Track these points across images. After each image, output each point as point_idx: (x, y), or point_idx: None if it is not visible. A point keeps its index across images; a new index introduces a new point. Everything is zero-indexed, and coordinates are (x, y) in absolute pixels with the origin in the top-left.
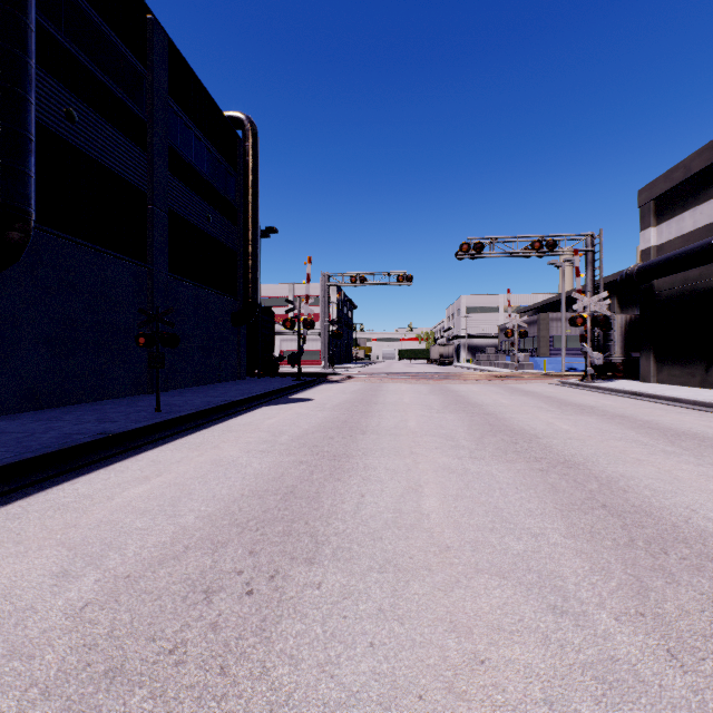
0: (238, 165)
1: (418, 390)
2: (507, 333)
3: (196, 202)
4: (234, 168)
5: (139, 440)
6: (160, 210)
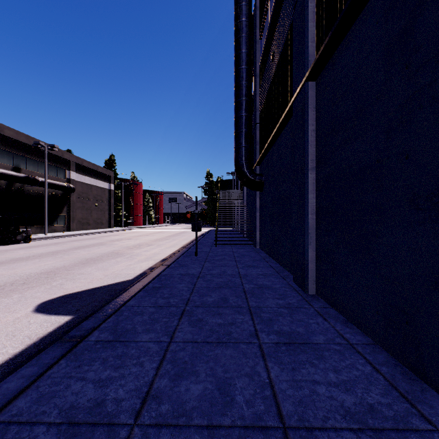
0: None
1: None
2: None
3: None
4: None
5: None
6: None
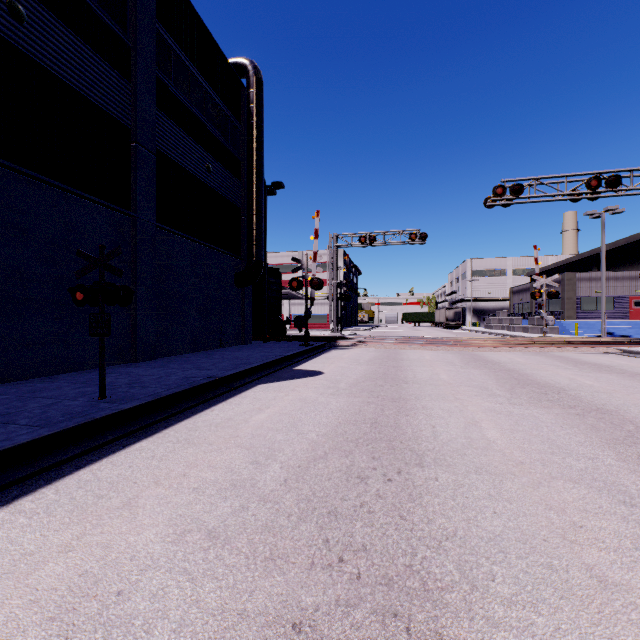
0: (243, 116)
1: (447, 360)
2: (534, 294)
3: (193, 148)
4: (238, 119)
5: (5, 474)
6: (147, 149)
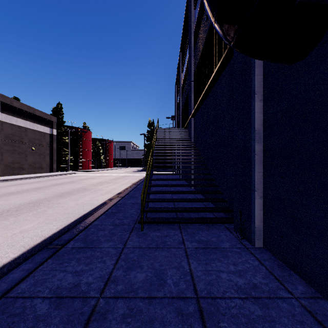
0: None
1: None
2: None
3: None
4: None
5: None
6: None
